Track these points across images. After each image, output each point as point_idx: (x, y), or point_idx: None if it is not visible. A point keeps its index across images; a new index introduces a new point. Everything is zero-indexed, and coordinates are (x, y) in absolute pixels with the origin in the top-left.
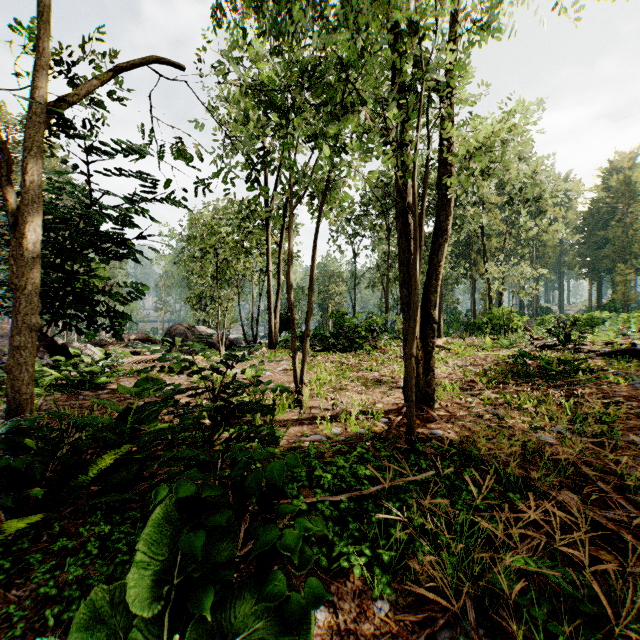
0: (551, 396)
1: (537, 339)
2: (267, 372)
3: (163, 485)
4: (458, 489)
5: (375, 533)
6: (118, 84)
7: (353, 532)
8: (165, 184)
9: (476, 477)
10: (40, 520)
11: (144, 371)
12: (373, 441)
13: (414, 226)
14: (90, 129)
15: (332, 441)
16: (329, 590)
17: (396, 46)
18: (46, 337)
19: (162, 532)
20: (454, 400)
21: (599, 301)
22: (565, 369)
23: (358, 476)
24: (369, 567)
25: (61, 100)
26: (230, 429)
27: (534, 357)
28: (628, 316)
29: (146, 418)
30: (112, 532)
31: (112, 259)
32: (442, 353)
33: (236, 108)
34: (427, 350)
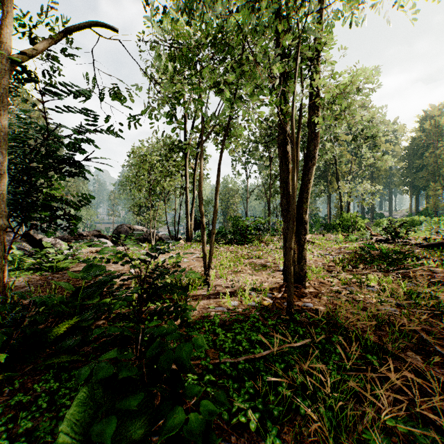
0: (390, 277)
1: (375, 235)
2: (184, 259)
3: (86, 366)
4: (328, 351)
5: (265, 389)
6: (70, 45)
7: (248, 389)
8: (106, 120)
9: (342, 342)
10: (5, 377)
11: (87, 261)
12: (262, 311)
13: (293, 152)
14: (50, 79)
15: (231, 312)
16: (230, 440)
17: (281, 12)
18: (28, 234)
19: (81, 412)
20: (319, 280)
21: (417, 209)
22: (398, 257)
23: (251, 340)
24: (261, 418)
25: (25, 54)
26: (156, 302)
27: (376, 248)
28: (438, 219)
29: (93, 295)
30: (60, 387)
31: (69, 177)
32: (309, 245)
33: (159, 61)
34: (300, 244)
